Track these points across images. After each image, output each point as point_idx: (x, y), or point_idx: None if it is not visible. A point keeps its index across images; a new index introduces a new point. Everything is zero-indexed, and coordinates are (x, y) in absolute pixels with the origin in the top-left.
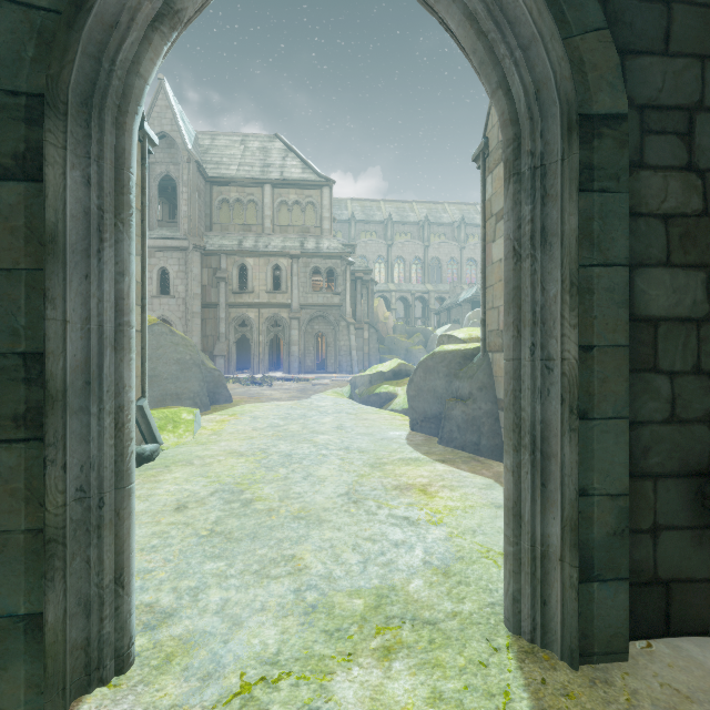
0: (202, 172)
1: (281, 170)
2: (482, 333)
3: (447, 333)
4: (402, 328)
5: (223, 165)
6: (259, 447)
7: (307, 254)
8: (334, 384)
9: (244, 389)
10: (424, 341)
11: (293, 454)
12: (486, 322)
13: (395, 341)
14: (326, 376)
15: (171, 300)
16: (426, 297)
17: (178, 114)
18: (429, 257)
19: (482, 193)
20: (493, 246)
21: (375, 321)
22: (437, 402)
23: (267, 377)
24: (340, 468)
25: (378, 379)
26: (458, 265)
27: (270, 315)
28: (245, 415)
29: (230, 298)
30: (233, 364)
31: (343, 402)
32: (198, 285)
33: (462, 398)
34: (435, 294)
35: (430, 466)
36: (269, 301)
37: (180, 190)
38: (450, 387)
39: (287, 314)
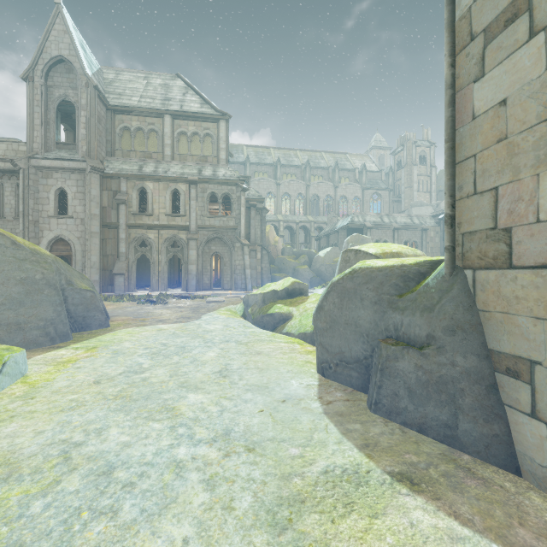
0: (102, 99)
1: (180, 103)
2: (447, 238)
3: (354, 248)
4: (289, 251)
5: (125, 96)
6: (67, 439)
7: (205, 180)
8: (228, 301)
9: (136, 308)
10: (309, 261)
11: (118, 465)
12: (455, 219)
13: (284, 261)
14: (222, 293)
15: (69, 219)
16: (308, 226)
17: (76, 40)
18: (310, 194)
19: (447, 11)
20: (475, 88)
21: (267, 244)
22: (361, 340)
23: (164, 295)
24: (197, 542)
25: (272, 298)
26: (333, 201)
27: (169, 236)
28: (108, 349)
29: (130, 220)
30: (133, 282)
31: (234, 324)
32: (96, 206)
33: (409, 341)
34: (315, 224)
35: (398, 511)
36: (168, 223)
37: (78, 113)
38: (384, 321)
39: (186, 235)
